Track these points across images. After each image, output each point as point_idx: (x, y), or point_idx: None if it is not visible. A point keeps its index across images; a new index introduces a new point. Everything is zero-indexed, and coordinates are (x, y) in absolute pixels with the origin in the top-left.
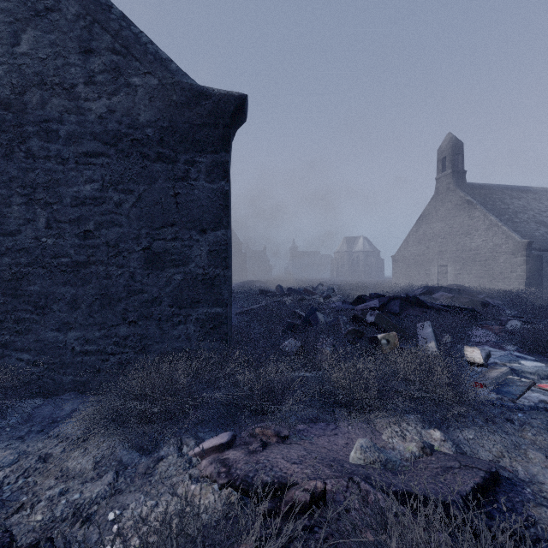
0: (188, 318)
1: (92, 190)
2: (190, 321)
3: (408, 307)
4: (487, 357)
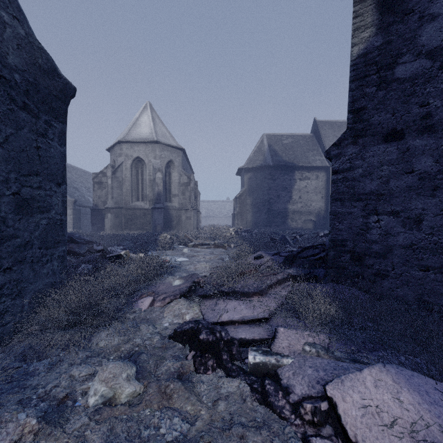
0: (53, 256)
1: None
2: (54, 259)
3: (69, 244)
4: None
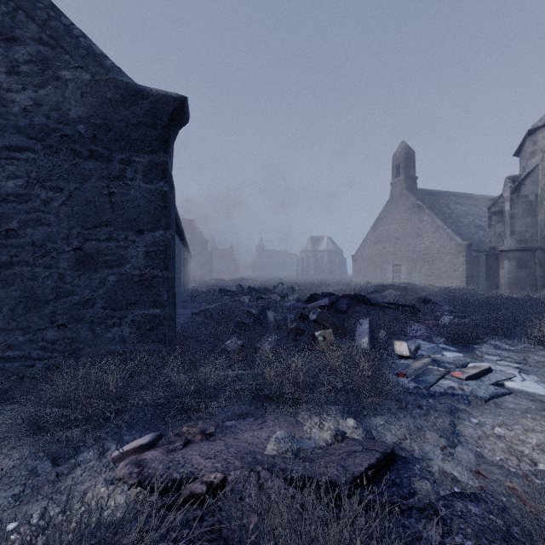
0: (123, 320)
1: (15, 186)
2: (125, 323)
3: (356, 305)
4: (416, 350)
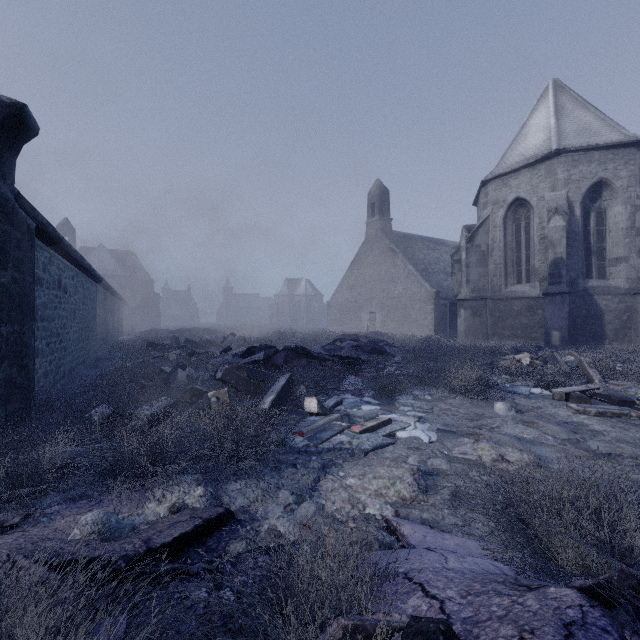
0: None
1: None
2: None
3: (295, 359)
4: (335, 405)
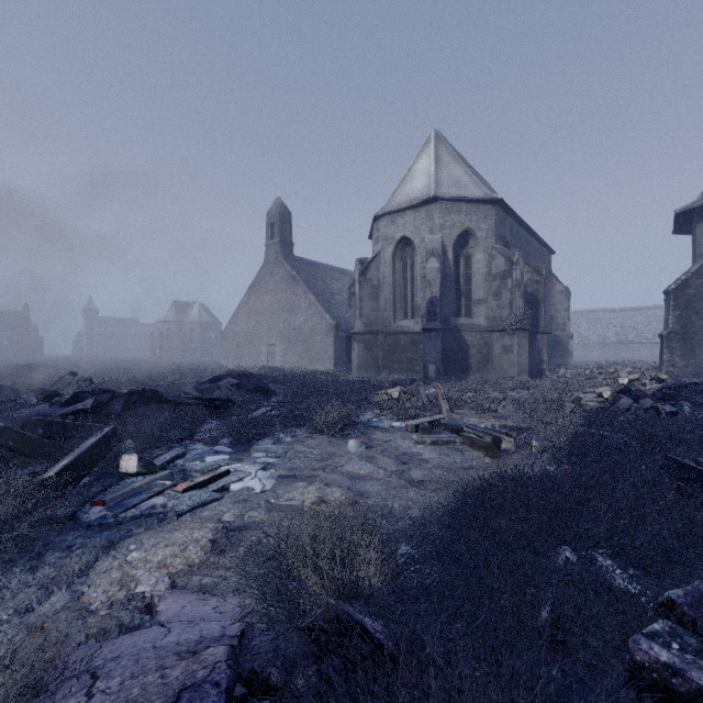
0: None
1: None
2: None
3: (140, 405)
4: (173, 459)
